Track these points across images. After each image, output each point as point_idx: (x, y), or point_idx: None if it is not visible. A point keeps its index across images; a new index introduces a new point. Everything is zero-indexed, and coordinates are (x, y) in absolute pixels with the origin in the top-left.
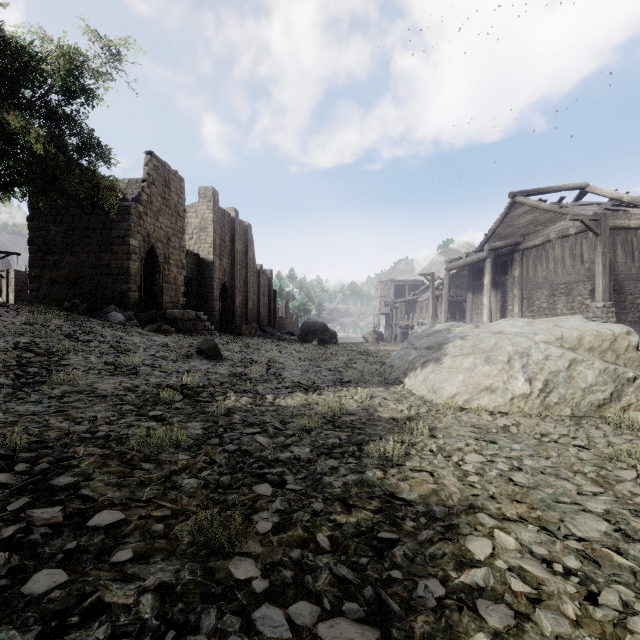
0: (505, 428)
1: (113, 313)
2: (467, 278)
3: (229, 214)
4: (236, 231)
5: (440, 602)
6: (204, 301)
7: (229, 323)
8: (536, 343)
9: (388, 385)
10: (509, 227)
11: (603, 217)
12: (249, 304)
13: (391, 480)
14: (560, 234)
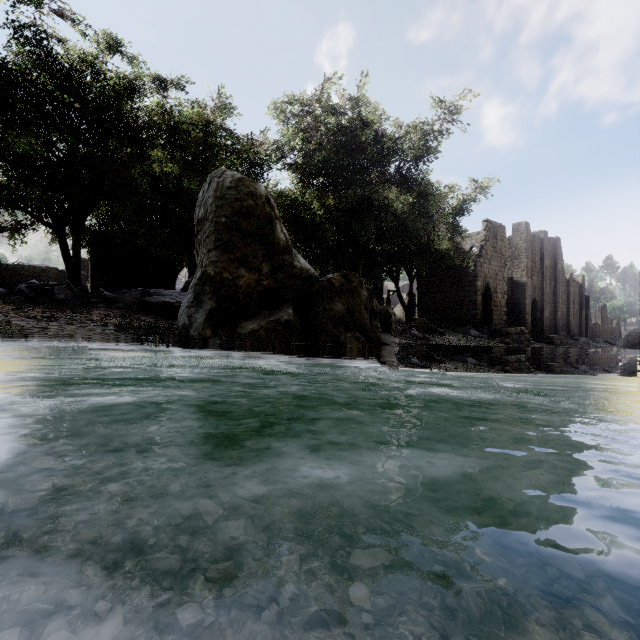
0: None
1: (471, 330)
2: None
3: (538, 237)
4: (545, 250)
5: None
6: (517, 315)
7: (538, 333)
8: None
9: None
10: None
11: None
12: (557, 314)
13: None
14: None
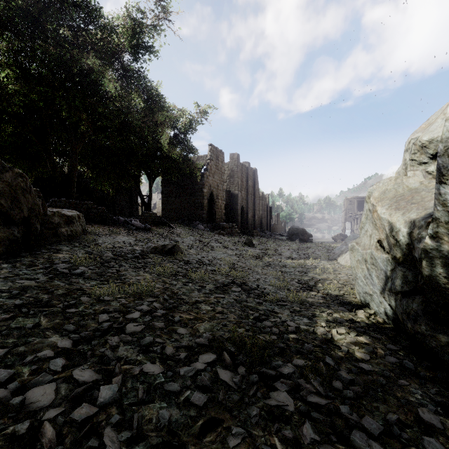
0: None
1: (199, 225)
2: None
3: (245, 165)
4: (249, 175)
5: (316, 284)
6: (232, 216)
7: (245, 228)
8: None
9: (329, 260)
10: None
11: None
12: (255, 217)
13: (315, 276)
14: None
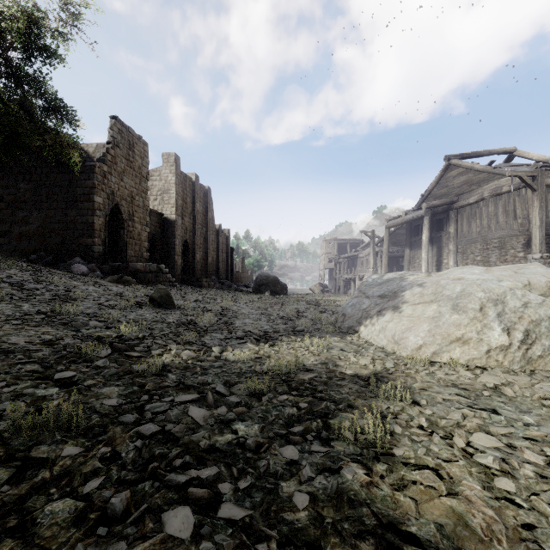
0: (495, 389)
1: (76, 265)
2: (403, 236)
3: (190, 178)
4: (197, 194)
5: None
6: (167, 256)
7: (190, 276)
8: (511, 289)
9: (342, 334)
10: (444, 188)
11: (540, 173)
12: (209, 259)
13: (382, 488)
14: (494, 192)
